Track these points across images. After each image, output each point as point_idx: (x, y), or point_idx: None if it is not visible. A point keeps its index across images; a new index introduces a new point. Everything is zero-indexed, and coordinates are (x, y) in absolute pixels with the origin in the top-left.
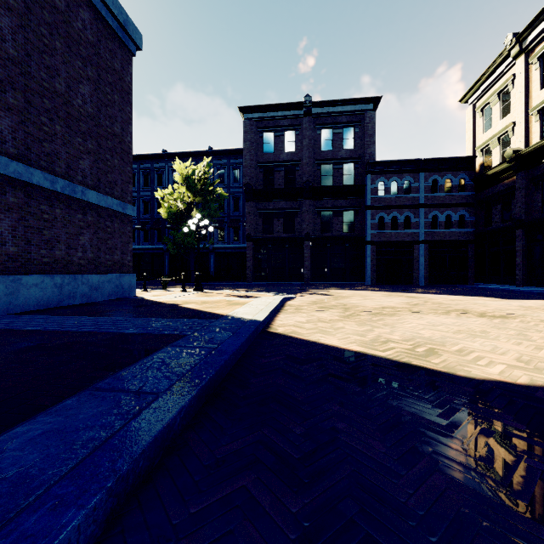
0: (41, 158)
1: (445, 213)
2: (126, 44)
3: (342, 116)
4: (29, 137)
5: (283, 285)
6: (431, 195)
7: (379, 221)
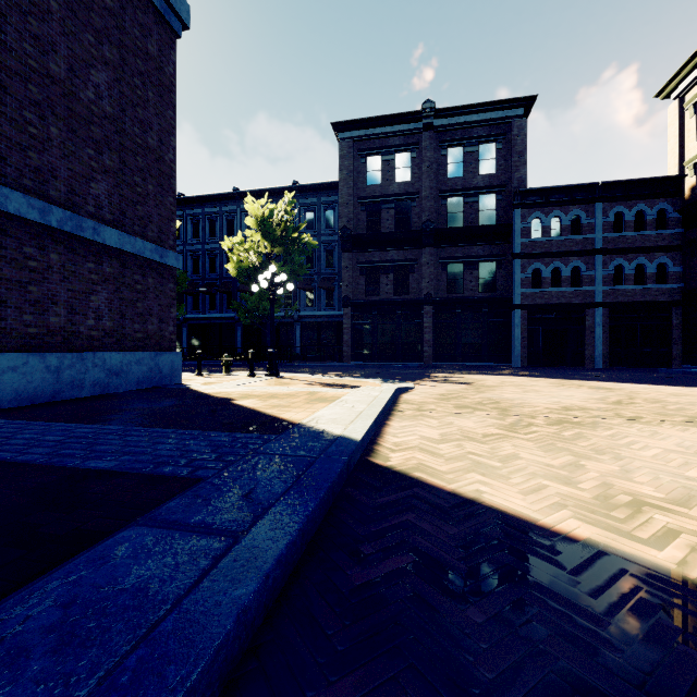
0: (24, 175)
1: (635, 262)
2: (165, 18)
3: (478, 127)
4: (3, 141)
5: (394, 366)
6: (613, 235)
7: (533, 275)
